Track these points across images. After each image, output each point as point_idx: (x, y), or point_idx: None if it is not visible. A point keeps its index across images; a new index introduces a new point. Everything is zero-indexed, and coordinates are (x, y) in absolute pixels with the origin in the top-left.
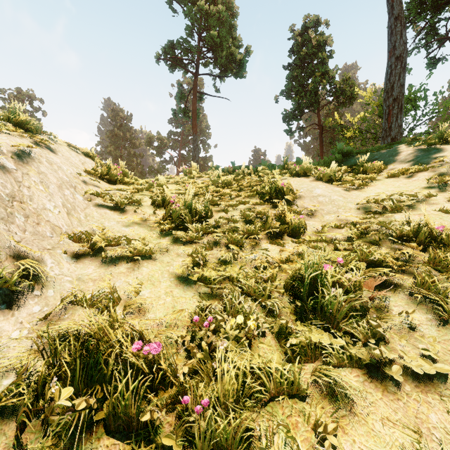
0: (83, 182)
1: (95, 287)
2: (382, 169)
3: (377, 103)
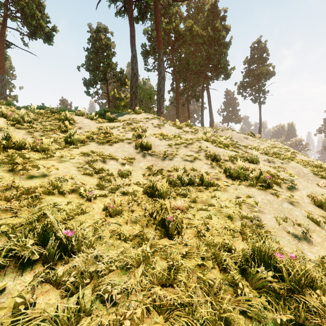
0: None
1: None
2: (115, 119)
3: None
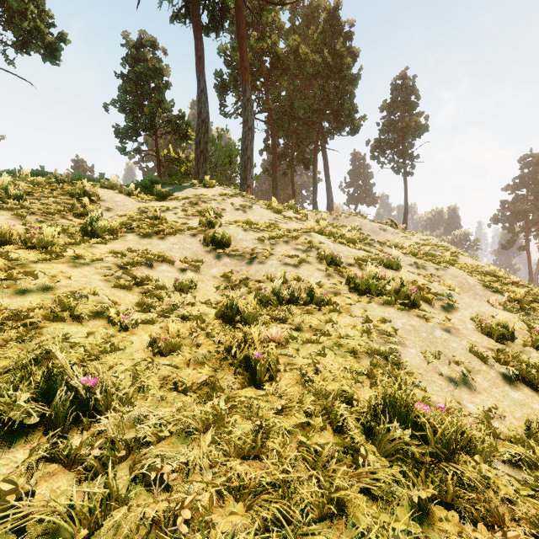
0: None
1: None
2: (170, 195)
3: None
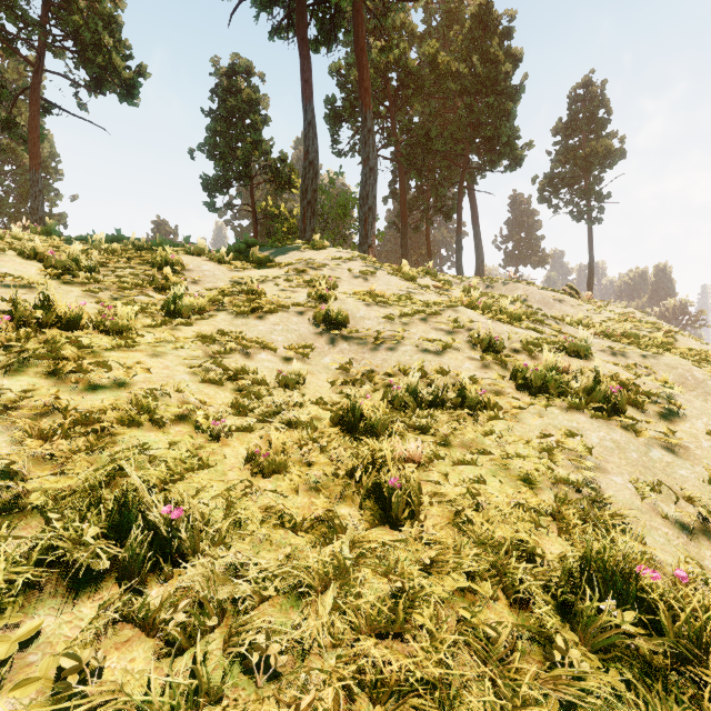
0: None
1: (5, 296)
2: (270, 261)
3: None
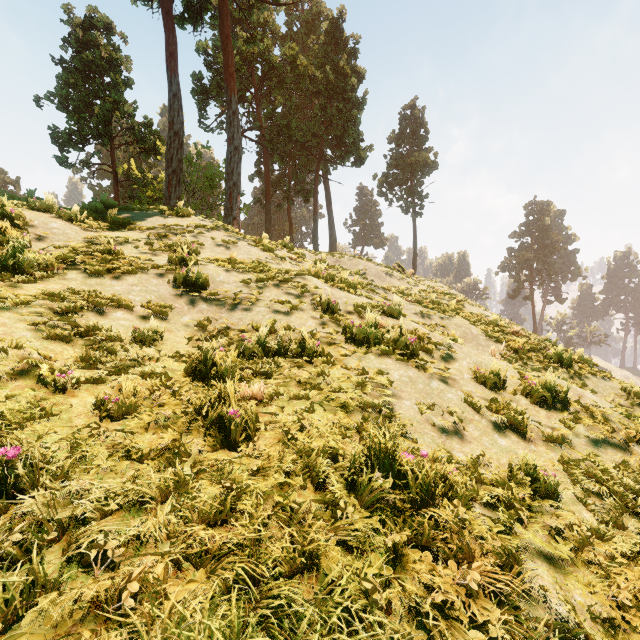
0: None
1: None
2: (130, 224)
3: None
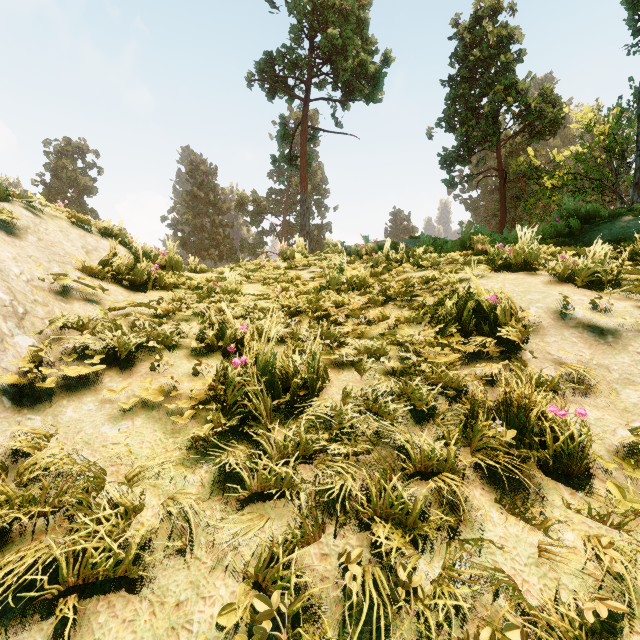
0: (60, 297)
1: None
2: None
3: (604, 128)
